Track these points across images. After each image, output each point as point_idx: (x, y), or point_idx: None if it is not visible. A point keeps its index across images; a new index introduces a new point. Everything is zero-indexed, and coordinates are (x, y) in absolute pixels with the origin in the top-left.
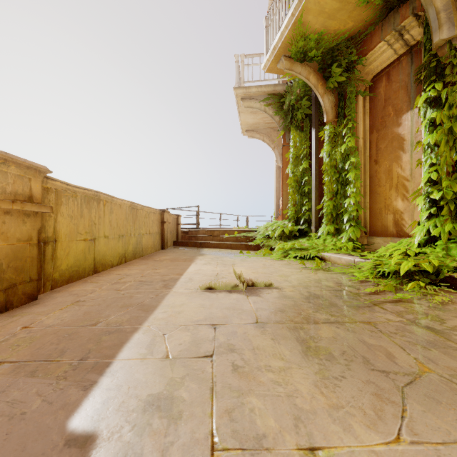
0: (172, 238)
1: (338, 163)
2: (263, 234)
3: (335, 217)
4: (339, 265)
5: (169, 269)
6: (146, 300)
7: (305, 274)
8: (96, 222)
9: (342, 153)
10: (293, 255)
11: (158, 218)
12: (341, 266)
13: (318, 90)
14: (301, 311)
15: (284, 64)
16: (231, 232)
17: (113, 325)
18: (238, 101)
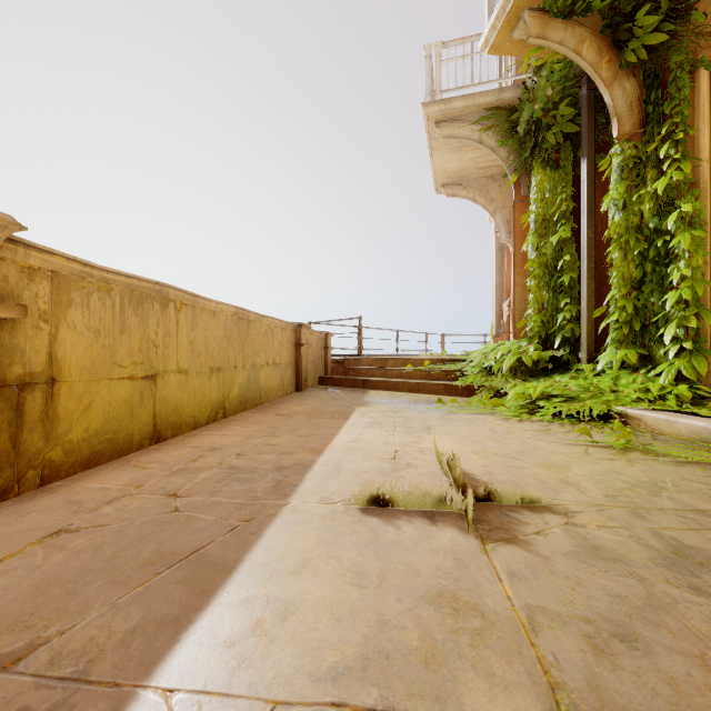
0: (316, 372)
1: (645, 219)
2: (478, 366)
3: (639, 332)
4: (671, 439)
5: (298, 436)
6: (216, 540)
7: (603, 463)
8: (158, 343)
9: (656, 197)
10: (550, 411)
11: (291, 338)
12: (678, 441)
13: (601, 73)
14: (703, 648)
15: (528, 27)
16: (418, 362)
17: (66, 667)
18: (429, 129)
